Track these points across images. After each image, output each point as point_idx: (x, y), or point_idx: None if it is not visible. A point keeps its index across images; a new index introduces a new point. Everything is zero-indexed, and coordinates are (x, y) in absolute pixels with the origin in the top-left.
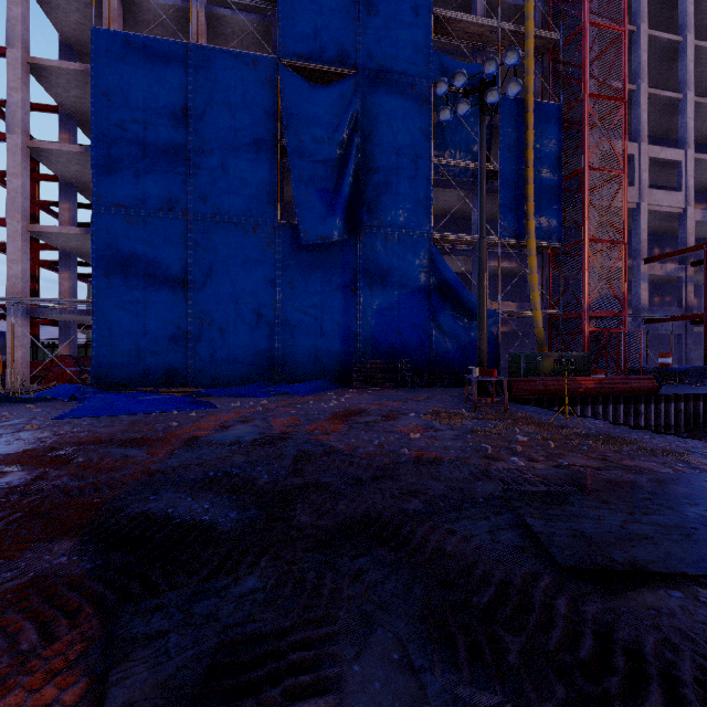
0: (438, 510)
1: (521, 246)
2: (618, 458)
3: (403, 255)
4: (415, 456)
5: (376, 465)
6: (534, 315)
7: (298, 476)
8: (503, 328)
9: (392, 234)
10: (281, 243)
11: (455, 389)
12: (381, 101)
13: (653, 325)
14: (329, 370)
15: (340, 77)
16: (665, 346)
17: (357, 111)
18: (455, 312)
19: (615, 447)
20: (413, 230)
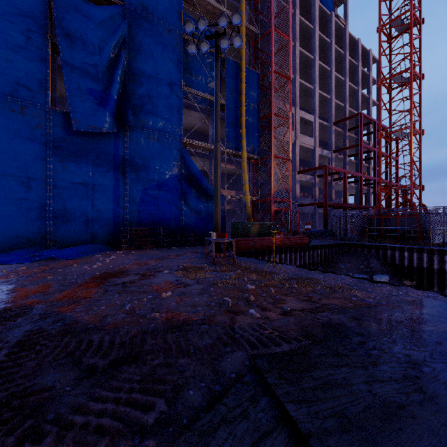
0: (187, 407)
1: (238, 156)
2: (318, 298)
3: (162, 151)
4: (165, 321)
5: (120, 342)
6: (245, 199)
7: (3, 383)
8: (227, 207)
9: (153, 135)
10: (52, 126)
11: (198, 247)
12: (145, 33)
13: (301, 207)
14: (100, 236)
15: (111, 4)
16: (305, 219)
17: (125, 34)
18: (198, 194)
19: (311, 288)
20: (169, 134)
